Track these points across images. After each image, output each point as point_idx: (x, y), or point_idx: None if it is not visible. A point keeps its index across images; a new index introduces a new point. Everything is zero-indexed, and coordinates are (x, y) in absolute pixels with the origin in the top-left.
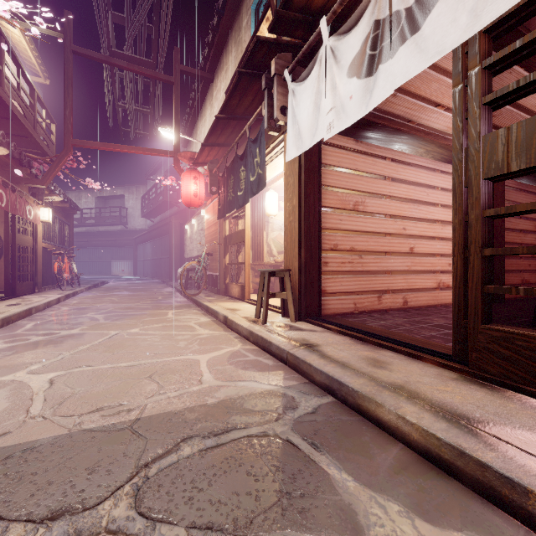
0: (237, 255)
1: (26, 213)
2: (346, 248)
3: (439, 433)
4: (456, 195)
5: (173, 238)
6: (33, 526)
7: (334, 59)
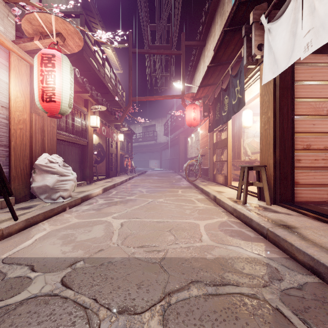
0: (221, 156)
1: (113, 137)
2: (319, 147)
3: None
4: None
5: (181, 146)
6: (110, 313)
7: None
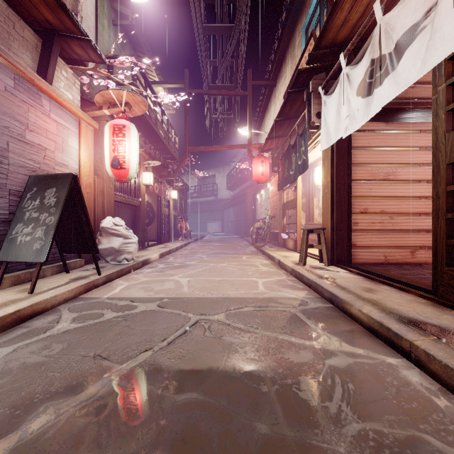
0: (293, 217)
1: (166, 195)
2: (376, 211)
3: (375, 317)
4: (434, 174)
5: (248, 204)
6: (195, 315)
7: (348, 83)
